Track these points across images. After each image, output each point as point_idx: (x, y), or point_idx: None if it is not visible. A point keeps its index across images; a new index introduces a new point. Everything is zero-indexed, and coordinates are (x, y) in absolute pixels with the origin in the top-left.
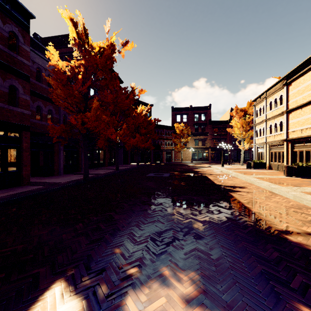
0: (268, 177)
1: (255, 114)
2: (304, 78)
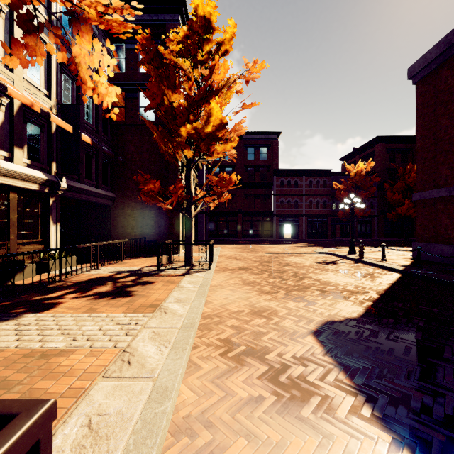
0: None
1: None
2: None
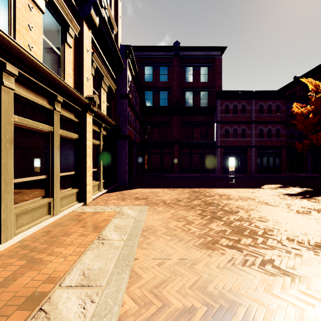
0: None
1: None
2: None
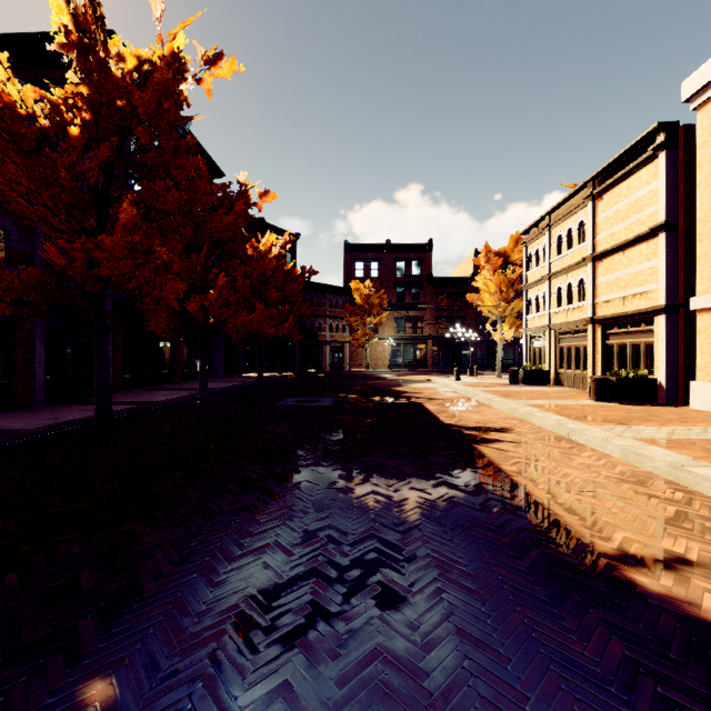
0: (558, 404)
1: (528, 264)
2: (629, 184)
